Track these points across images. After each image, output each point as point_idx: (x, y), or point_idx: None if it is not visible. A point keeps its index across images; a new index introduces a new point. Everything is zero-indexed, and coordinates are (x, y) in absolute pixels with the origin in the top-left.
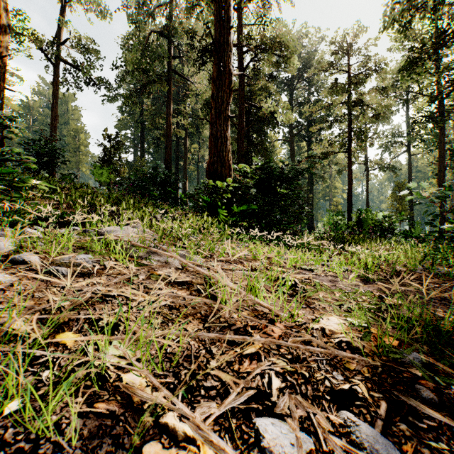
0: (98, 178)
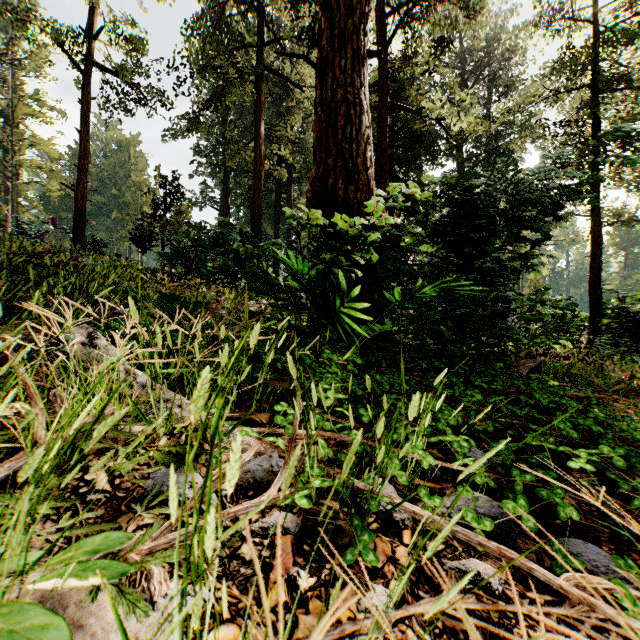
0: (139, 245)
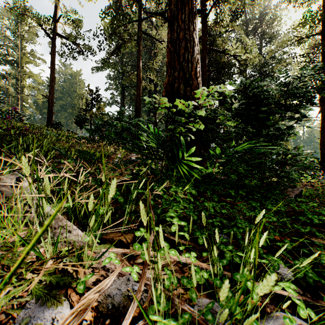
0: (78, 125)
